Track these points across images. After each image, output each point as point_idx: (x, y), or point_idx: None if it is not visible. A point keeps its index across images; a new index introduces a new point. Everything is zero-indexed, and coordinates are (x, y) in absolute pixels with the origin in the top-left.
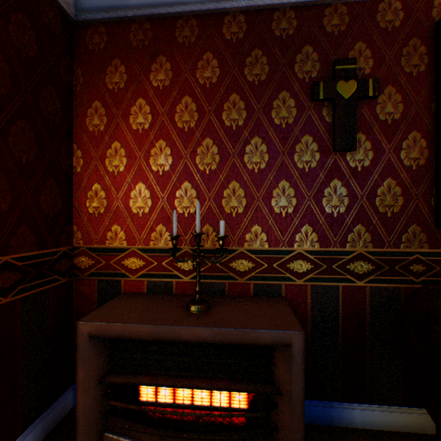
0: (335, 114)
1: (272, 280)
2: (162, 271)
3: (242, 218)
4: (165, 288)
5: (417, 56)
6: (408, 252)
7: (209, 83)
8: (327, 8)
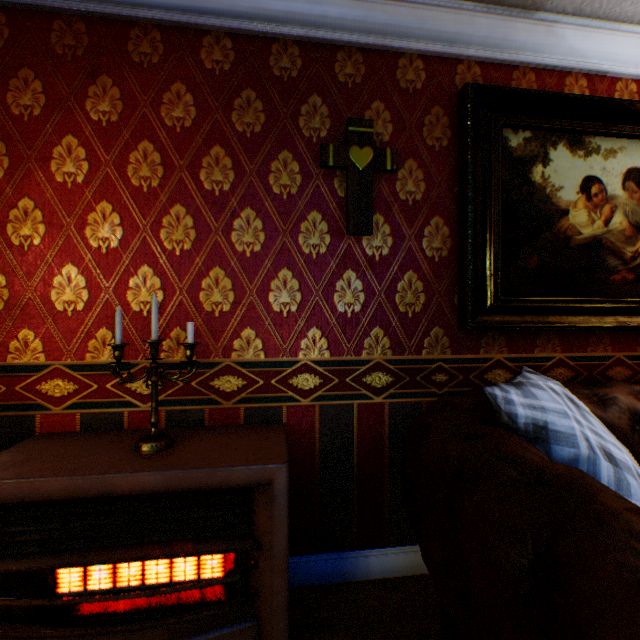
0: (349, 188)
1: (270, 401)
2: (107, 398)
3: (229, 318)
4: (112, 422)
5: (441, 128)
6: (431, 359)
7: (181, 126)
8: (340, 51)
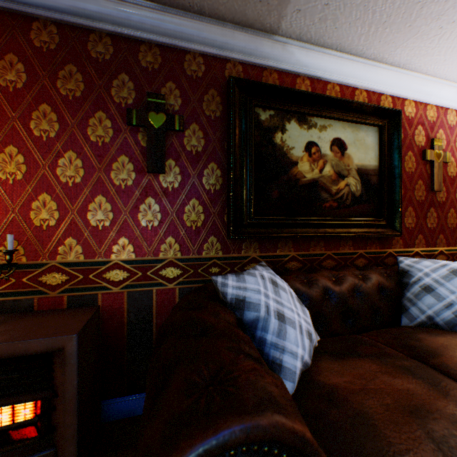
0: (148, 140)
1: (89, 290)
2: None
3: (55, 231)
4: None
5: (215, 104)
6: (209, 258)
7: (14, 86)
8: (143, 45)
